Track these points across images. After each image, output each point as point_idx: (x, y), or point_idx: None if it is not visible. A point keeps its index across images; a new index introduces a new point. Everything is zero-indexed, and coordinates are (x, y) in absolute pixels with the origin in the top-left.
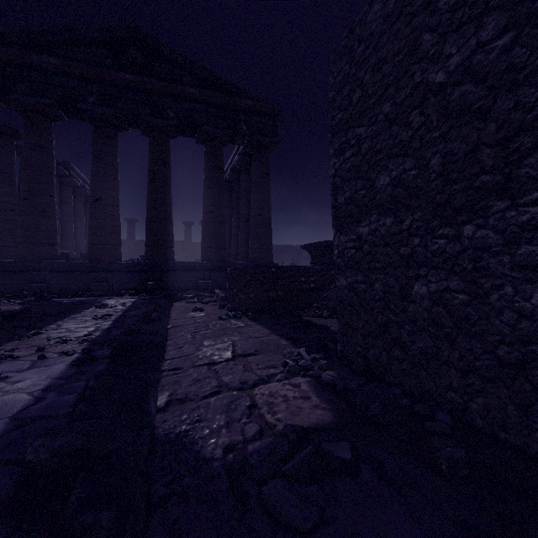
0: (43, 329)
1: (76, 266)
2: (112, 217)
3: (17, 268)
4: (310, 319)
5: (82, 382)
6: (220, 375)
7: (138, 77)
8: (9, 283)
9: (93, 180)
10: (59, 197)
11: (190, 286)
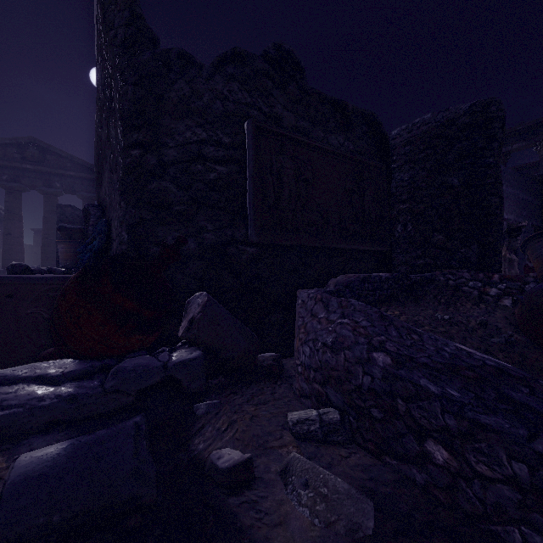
0: None
1: None
2: (18, 244)
3: None
4: None
5: None
6: None
7: (35, 167)
8: None
9: (6, 223)
10: None
11: None
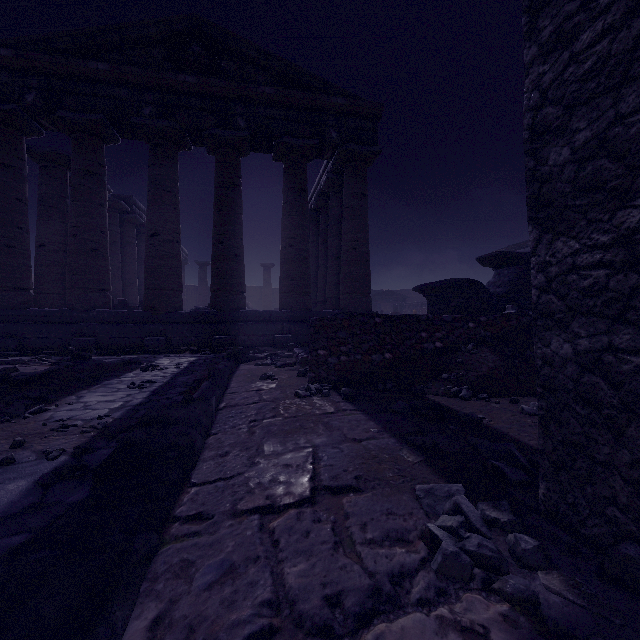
0: (55, 402)
1: (130, 317)
2: (171, 255)
3: (64, 319)
4: (440, 399)
5: (22, 536)
6: (281, 555)
7: (201, 79)
8: (55, 337)
9: (149, 210)
10: (121, 238)
11: (265, 341)
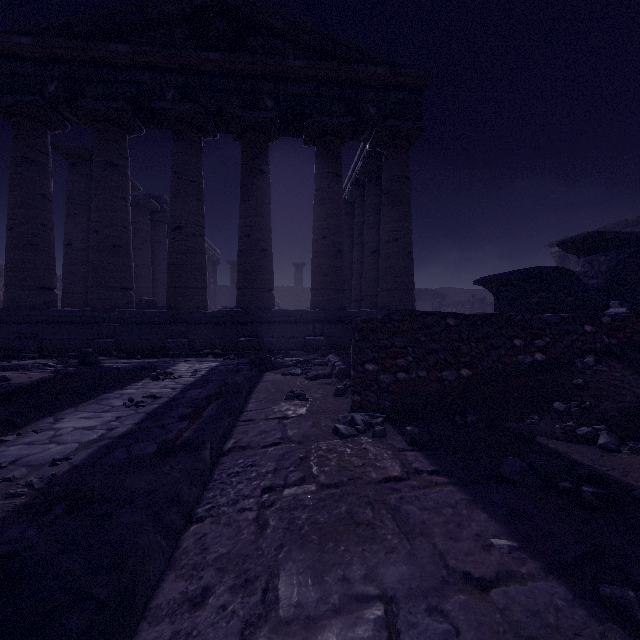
0: (21, 428)
1: (152, 317)
2: (194, 250)
3: (85, 319)
4: (566, 448)
5: None
6: None
7: (225, 55)
8: (75, 338)
9: (172, 202)
10: (152, 237)
11: (294, 344)
